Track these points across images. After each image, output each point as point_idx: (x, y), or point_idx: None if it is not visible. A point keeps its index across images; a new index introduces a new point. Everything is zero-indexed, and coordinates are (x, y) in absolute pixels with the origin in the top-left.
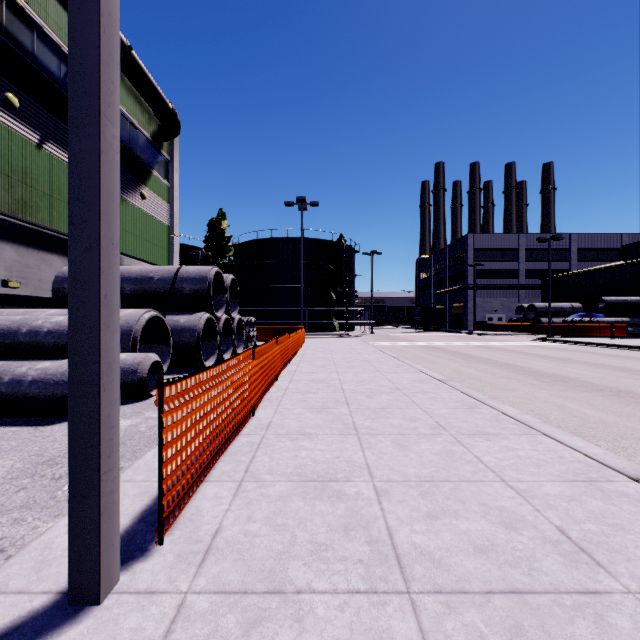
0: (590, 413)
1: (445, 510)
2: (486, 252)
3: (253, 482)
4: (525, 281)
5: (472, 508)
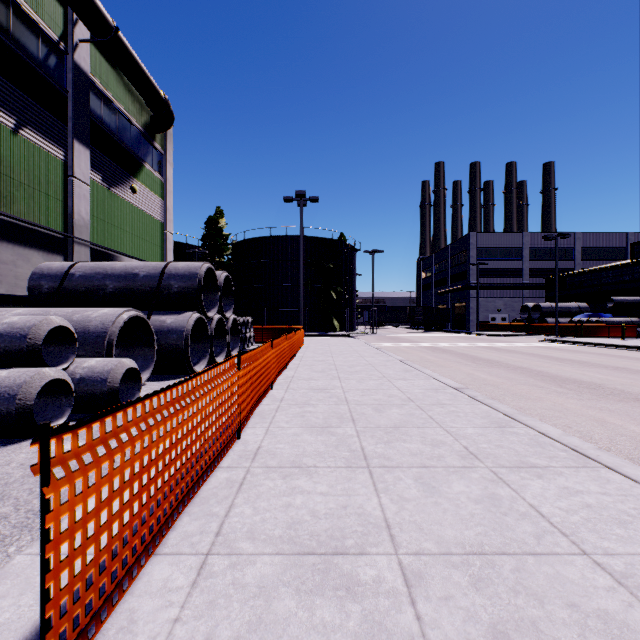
0: (638, 430)
1: (517, 620)
2: (489, 251)
3: (224, 556)
4: (529, 280)
5: (558, 615)
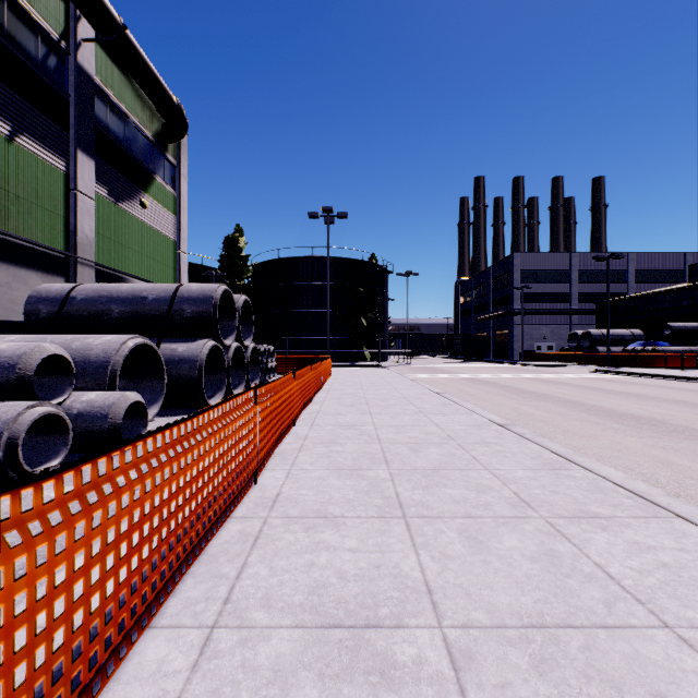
0: None
1: None
2: (534, 273)
3: (233, 630)
4: (578, 305)
5: None
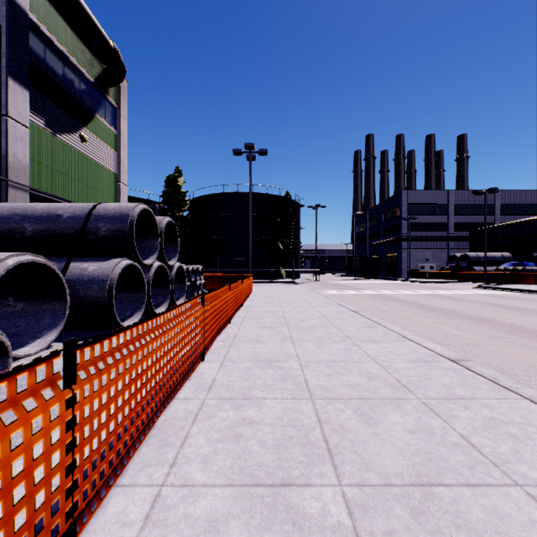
0: None
1: None
2: (418, 207)
3: None
4: (454, 233)
5: None
